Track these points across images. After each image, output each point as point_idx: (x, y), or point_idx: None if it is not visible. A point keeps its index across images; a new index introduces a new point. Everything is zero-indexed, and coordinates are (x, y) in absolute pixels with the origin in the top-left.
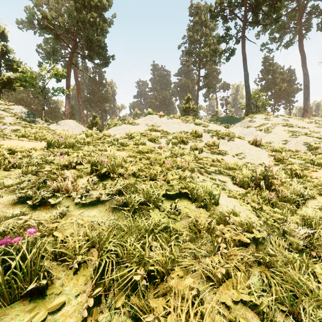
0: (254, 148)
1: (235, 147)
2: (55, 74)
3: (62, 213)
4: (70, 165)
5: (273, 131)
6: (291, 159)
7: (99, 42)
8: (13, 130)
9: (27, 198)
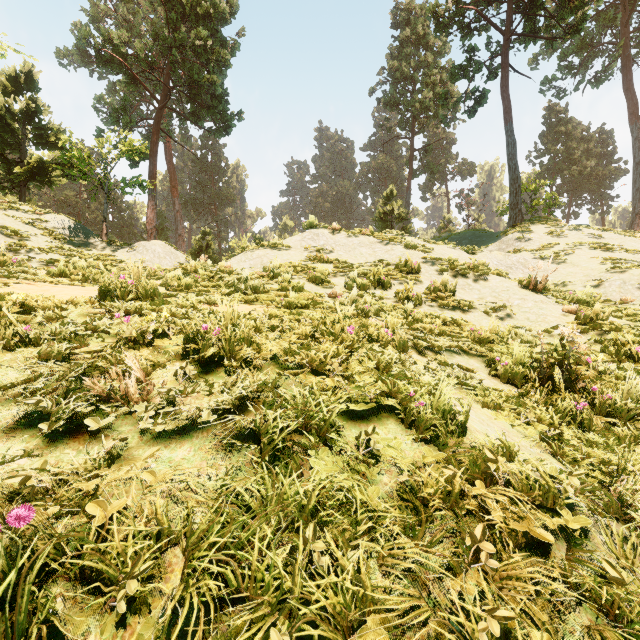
0: (531, 296)
1: (489, 293)
2: (126, 152)
3: (111, 452)
4: (142, 339)
5: (570, 259)
6: (613, 319)
7: (212, 86)
8: (46, 262)
9: (42, 416)
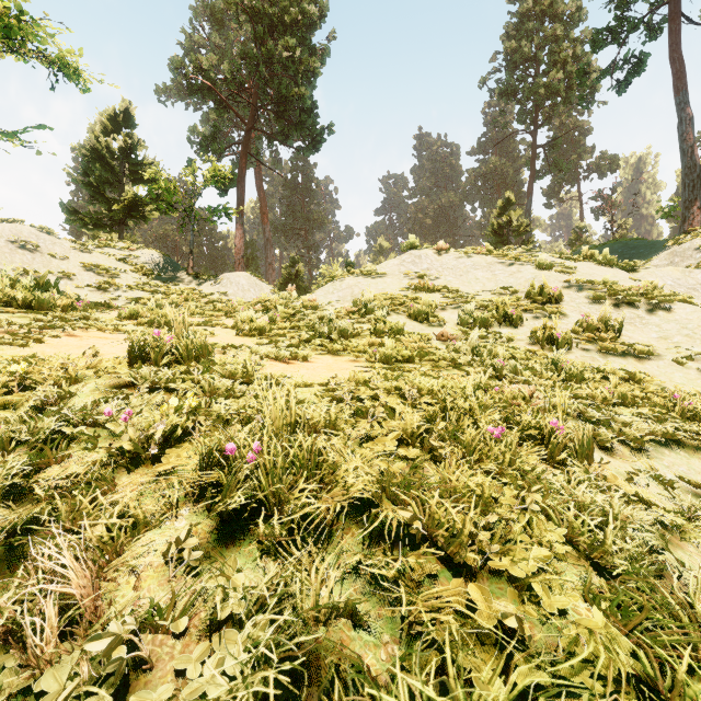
0: None
1: (677, 330)
2: (211, 178)
3: None
4: (143, 451)
5: None
6: None
7: (300, 100)
8: (131, 300)
9: None
